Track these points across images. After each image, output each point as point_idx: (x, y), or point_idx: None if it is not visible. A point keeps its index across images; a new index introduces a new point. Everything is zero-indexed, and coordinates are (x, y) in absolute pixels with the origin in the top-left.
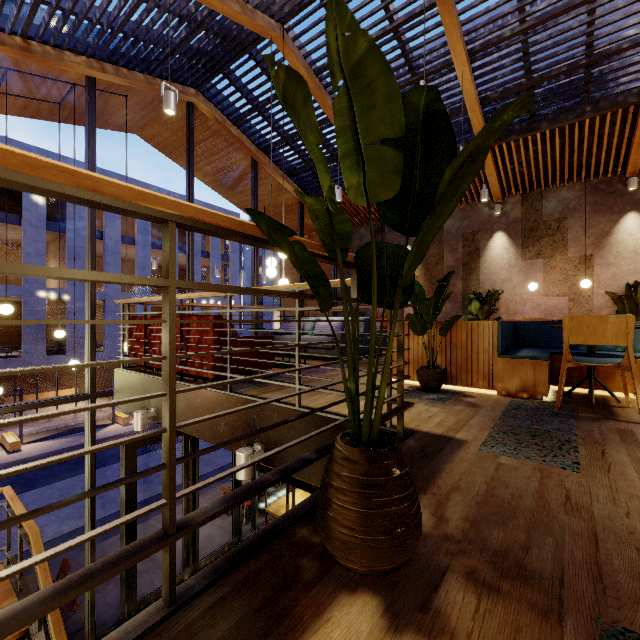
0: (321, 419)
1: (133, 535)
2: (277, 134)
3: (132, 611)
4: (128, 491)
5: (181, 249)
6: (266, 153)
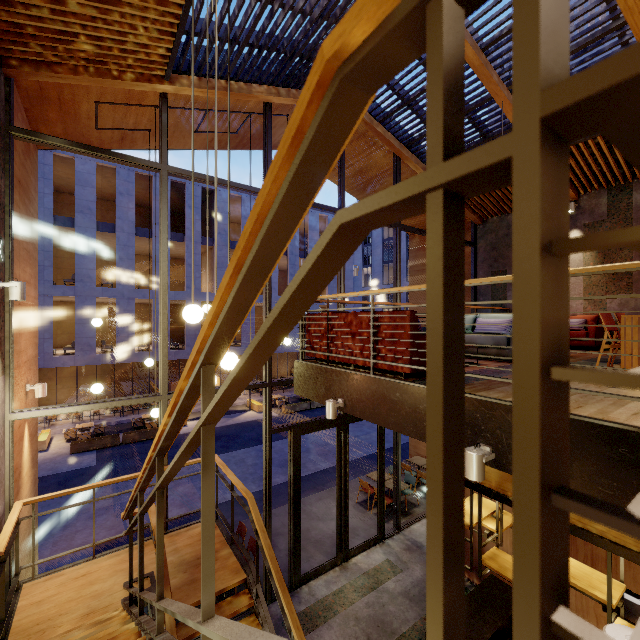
0: (588, 425)
1: (298, 513)
2: (424, 125)
3: (297, 582)
4: (294, 472)
5: (302, 253)
6: (409, 147)
